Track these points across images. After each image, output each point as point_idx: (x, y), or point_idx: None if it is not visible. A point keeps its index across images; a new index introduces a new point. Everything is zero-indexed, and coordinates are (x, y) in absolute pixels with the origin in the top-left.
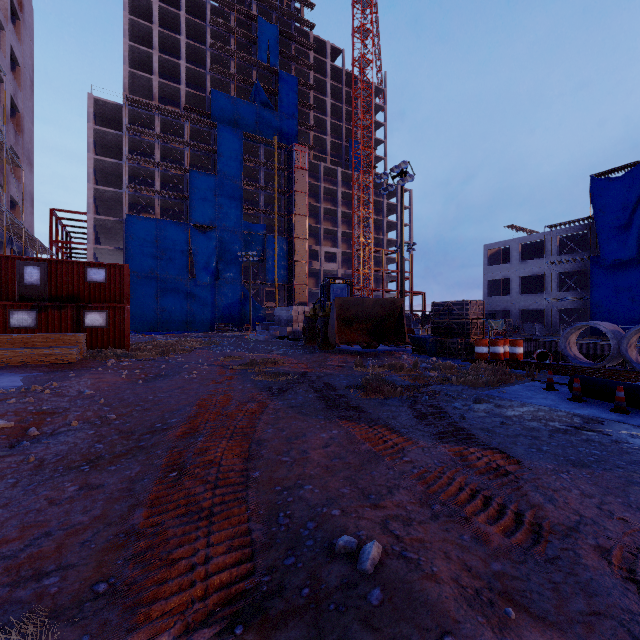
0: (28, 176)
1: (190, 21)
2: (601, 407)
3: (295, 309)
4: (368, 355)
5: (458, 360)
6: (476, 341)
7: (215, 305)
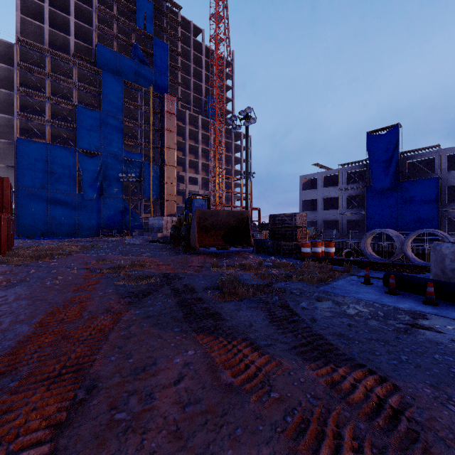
0: None
1: None
2: (414, 299)
3: (165, 219)
4: (222, 255)
5: (290, 258)
6: (302, 243)
7: (100, 215)
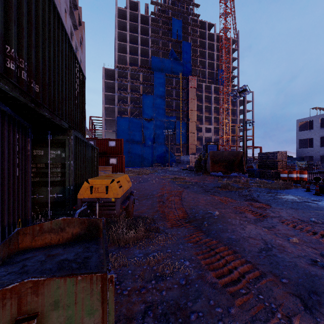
0: None
1: (142, 27)
2: None
3: (190, 156)
4: (225, 177)
5: (270, 180)
6: (280, 171)
7: (153, 155)
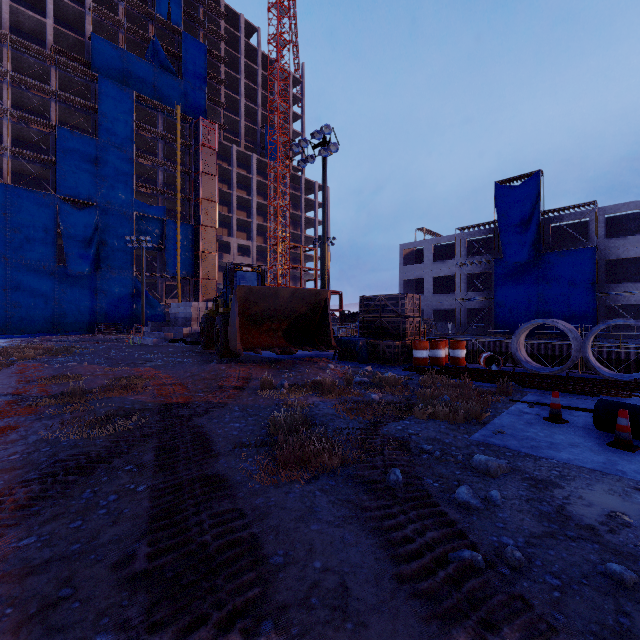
0: None
1: None
2: None
3: (195, 305)
4: (283, 364)
5: (396, 368)
6: (415, 343)
7: (96, 301)
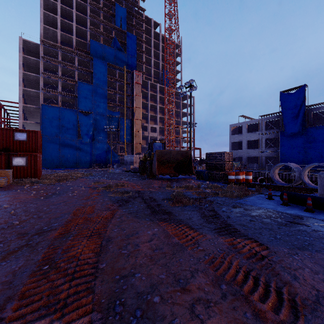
0: None
1: (78, 2)
2: (299, 209)
3: (135, 156)
4: (173, 180)
5: (220, 183)
6: (229, 173)
7: (92, 154)
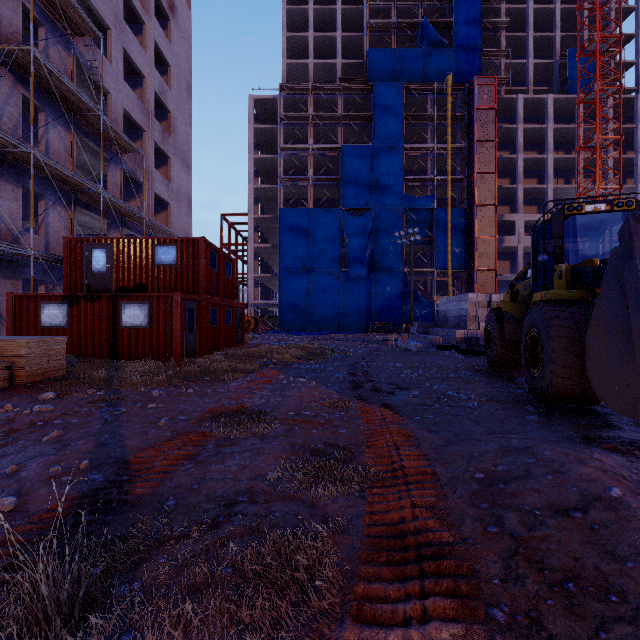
0: (184, 177)
1: None
2: None
3: (471, 298)
4: None
5: None
6: None
7: (370, 301)
